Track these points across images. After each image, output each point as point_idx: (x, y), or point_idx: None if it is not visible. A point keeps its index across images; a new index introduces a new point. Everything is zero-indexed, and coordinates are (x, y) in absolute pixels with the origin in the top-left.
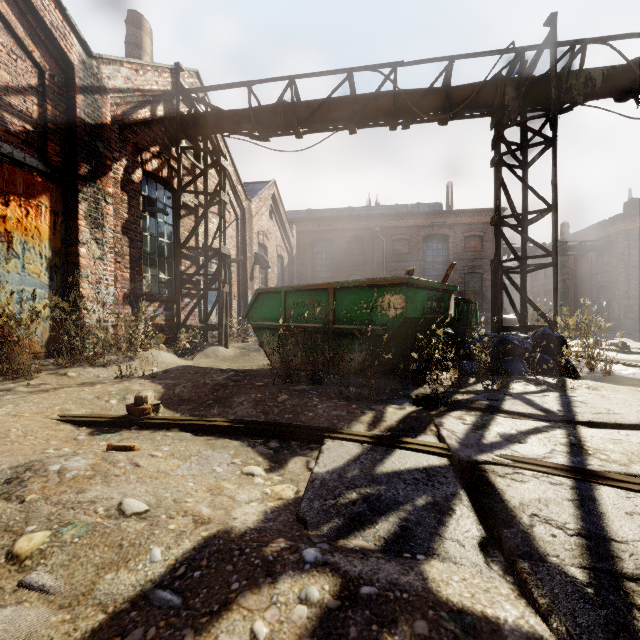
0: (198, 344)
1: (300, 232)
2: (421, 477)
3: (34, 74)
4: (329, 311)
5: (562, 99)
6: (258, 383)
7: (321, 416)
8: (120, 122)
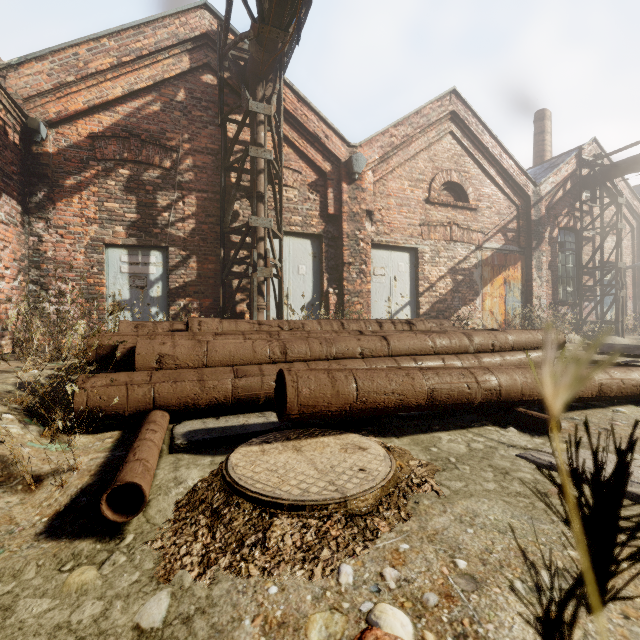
0: (597, 334)
1: None
2: None
3: (515, 210)
4: None
5: None
6: None
7: None
8: (547, 209)
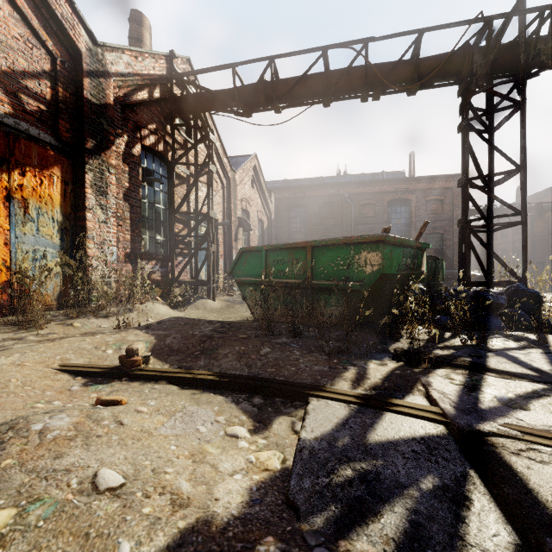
0: (189, 297)
1: (278, 199)
2: (420, 450)
3: (47, 61)
4: (307, 268)
5: (530, 64)
6: (242, 335)
7: (303, 371)
8: (122, 103)
